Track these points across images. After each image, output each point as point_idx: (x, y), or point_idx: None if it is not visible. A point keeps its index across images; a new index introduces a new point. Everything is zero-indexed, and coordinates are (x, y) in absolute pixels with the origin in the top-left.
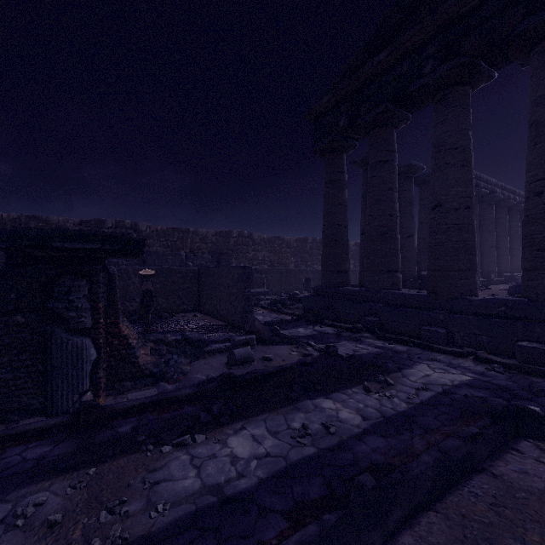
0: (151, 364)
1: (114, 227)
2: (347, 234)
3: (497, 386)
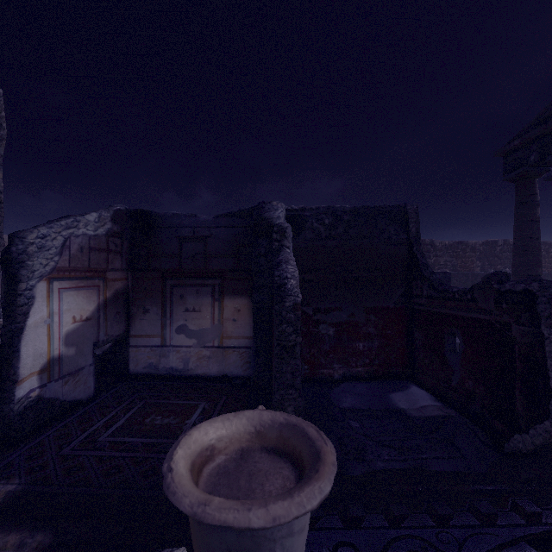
0: None
1: None
2: (538, 245)
3: None
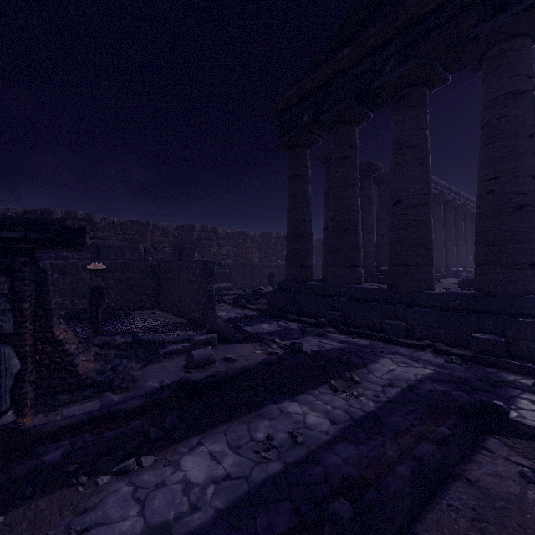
0: (94, 371)
1: (64, 218)
2: (310, 229)
3: (458, 378)
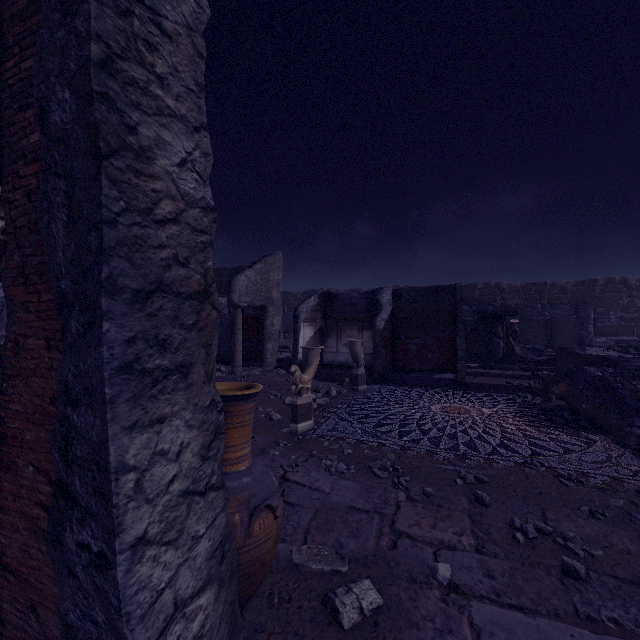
0: (520, 353)
1: (483, 288)
2: None
3: None
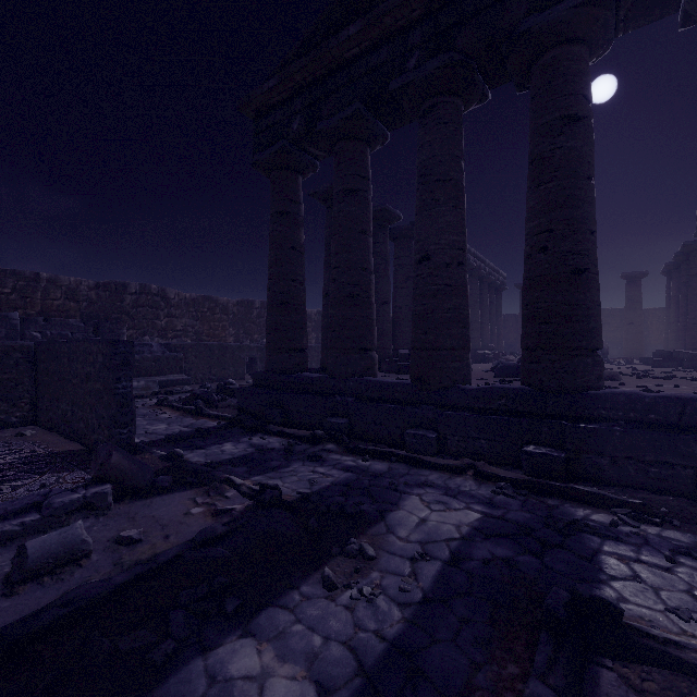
0: None
1: None
2: (303, 294)
3: (517, 526)
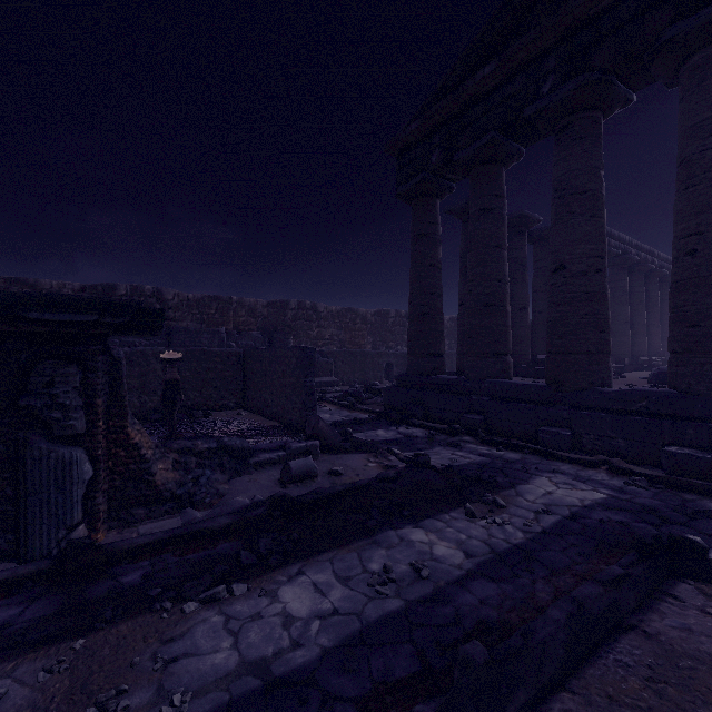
0: (173, 482)
1: (129, 295)
2: (441, 305)
3: (641, 506)
